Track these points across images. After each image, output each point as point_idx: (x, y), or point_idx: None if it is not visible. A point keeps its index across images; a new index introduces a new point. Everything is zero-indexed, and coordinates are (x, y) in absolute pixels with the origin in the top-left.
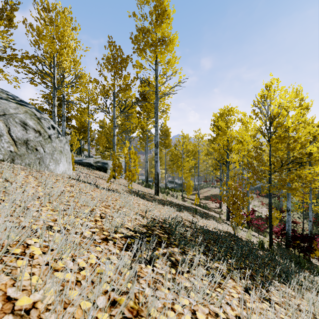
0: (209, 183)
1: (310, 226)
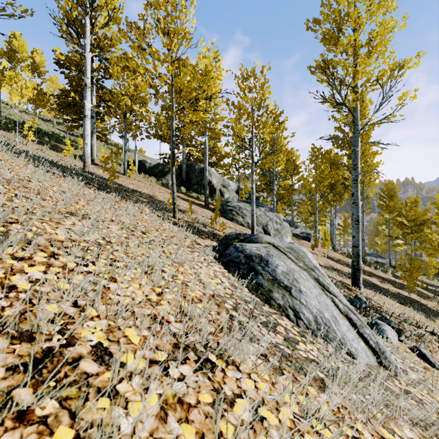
0: None
1: None
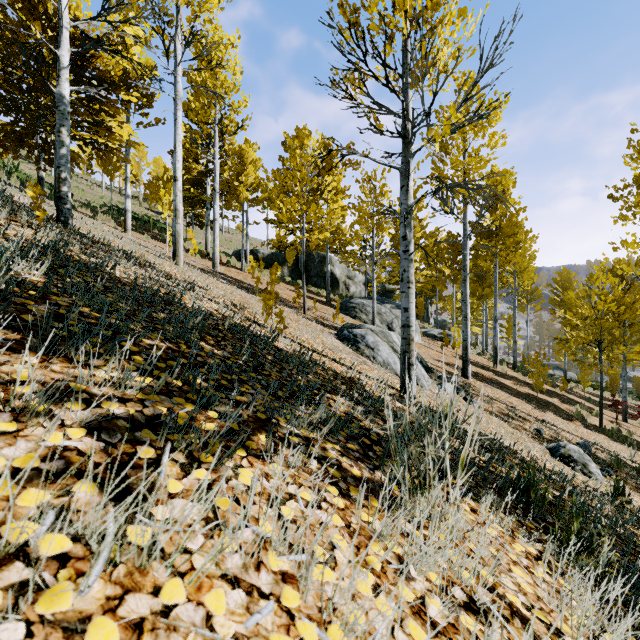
0: None
1: None
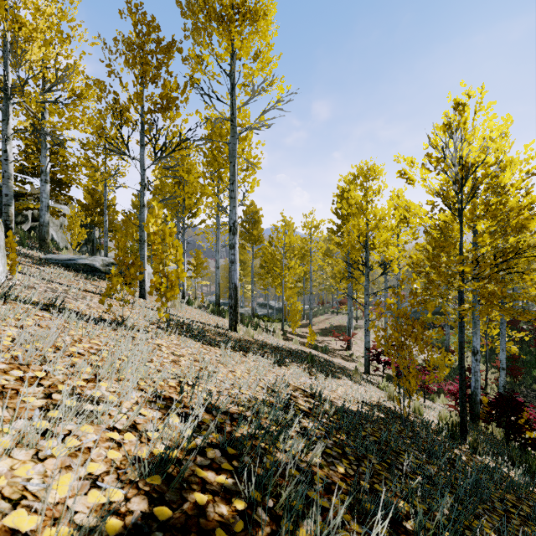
0: (327, 307)
1: (502, 378)
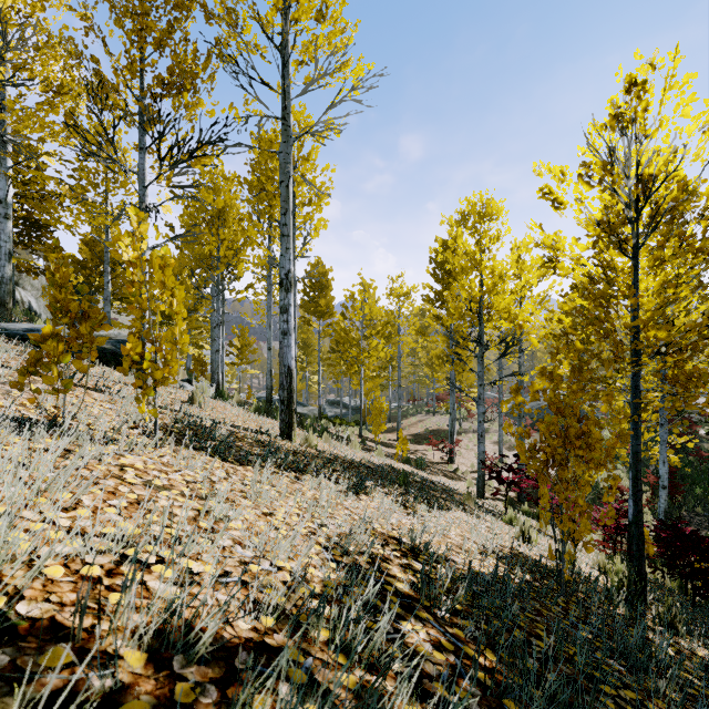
0: (420, 405)
1: (663, 499)
